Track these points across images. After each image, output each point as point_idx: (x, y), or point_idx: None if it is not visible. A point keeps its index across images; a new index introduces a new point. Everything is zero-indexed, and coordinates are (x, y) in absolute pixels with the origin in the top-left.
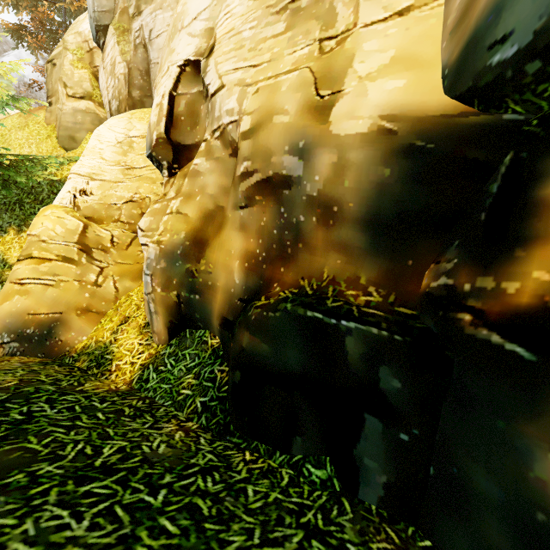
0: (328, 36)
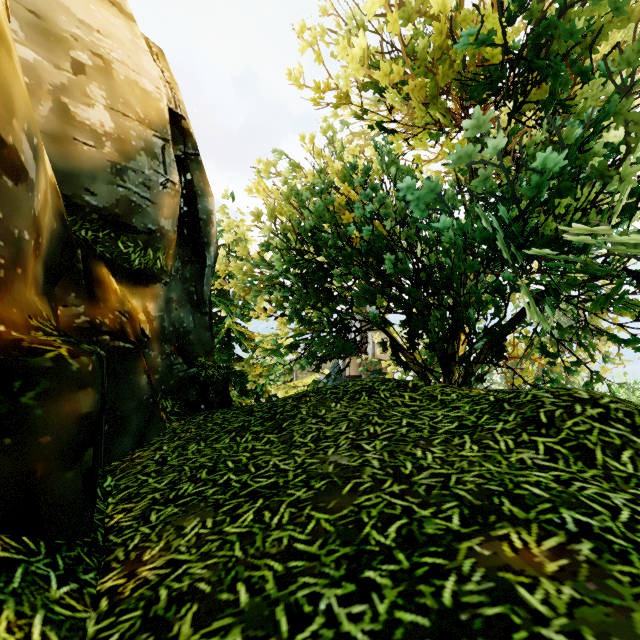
0: None
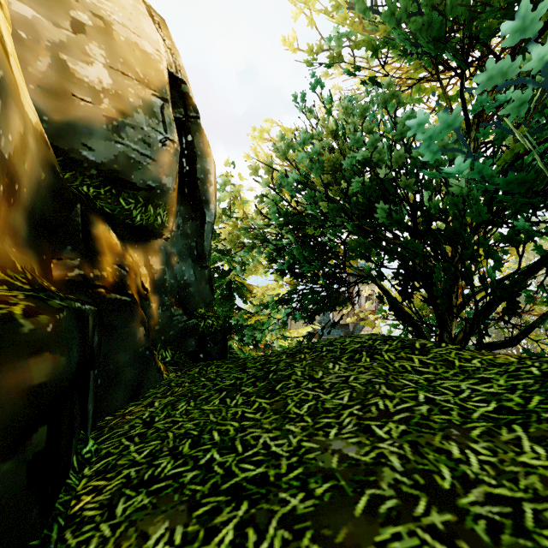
0: None
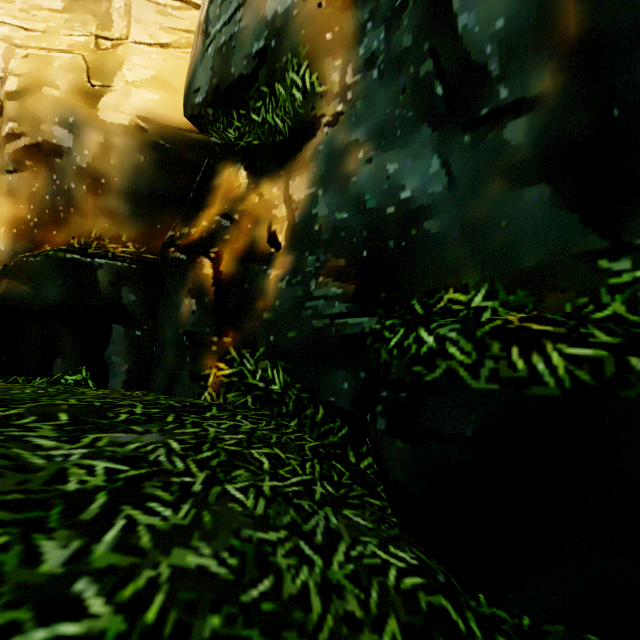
0: (105, 36)
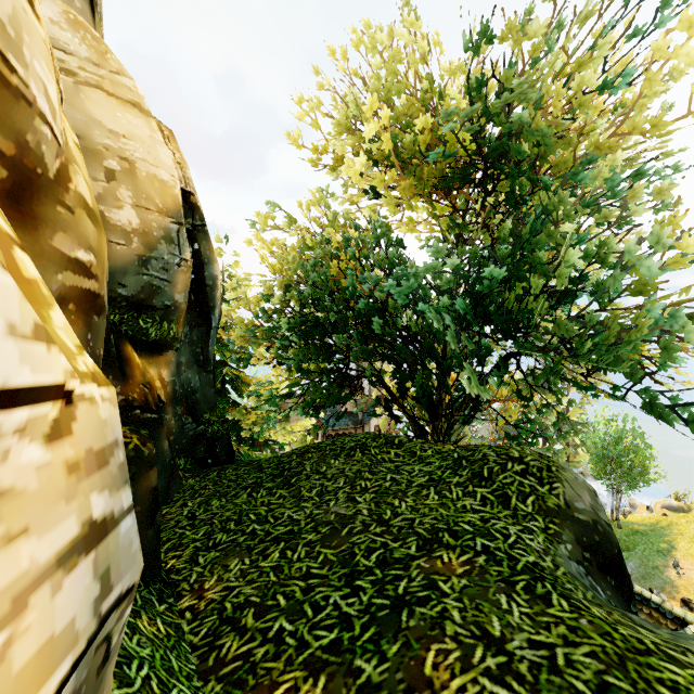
0: None
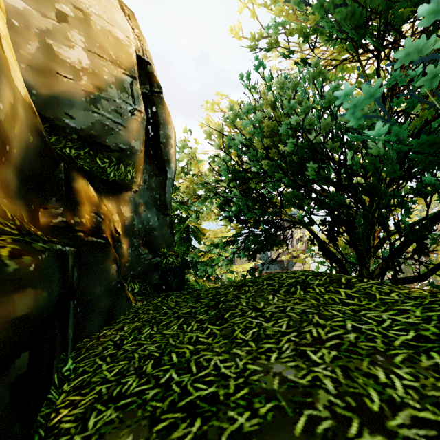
0: None
